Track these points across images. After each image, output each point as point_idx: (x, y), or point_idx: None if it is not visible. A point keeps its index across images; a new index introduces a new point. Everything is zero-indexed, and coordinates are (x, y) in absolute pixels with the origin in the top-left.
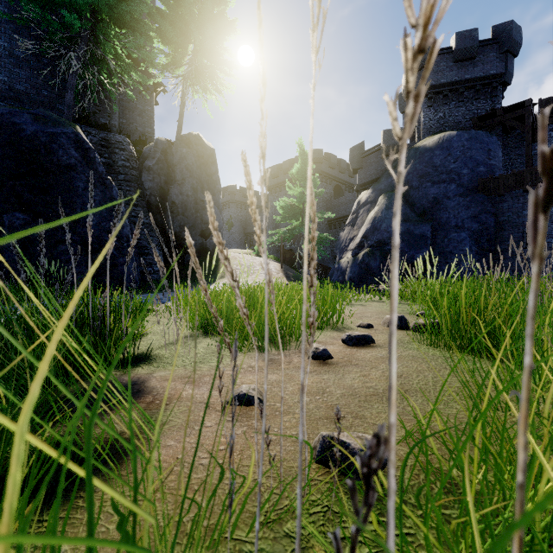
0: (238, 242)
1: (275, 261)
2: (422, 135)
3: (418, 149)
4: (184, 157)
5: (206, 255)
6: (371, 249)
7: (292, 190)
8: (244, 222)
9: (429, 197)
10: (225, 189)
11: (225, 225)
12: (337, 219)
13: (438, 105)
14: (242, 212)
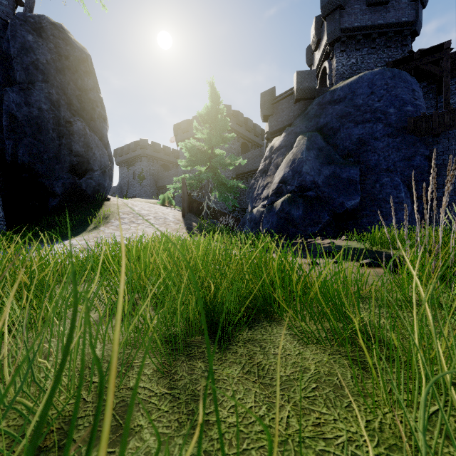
0: (150, 195)
1: (178, 210)
2: (335, 81)
3: (335, 90)
4: (30, 48)
5: (82, 199)
6: (291, 195)
7: (199, 133)
8: (156, 176)
9: (353, 138)
10: (137, 143)
11: (137, 178)
12: (244, 173)
13: (351, 51)
14: (154, 166)
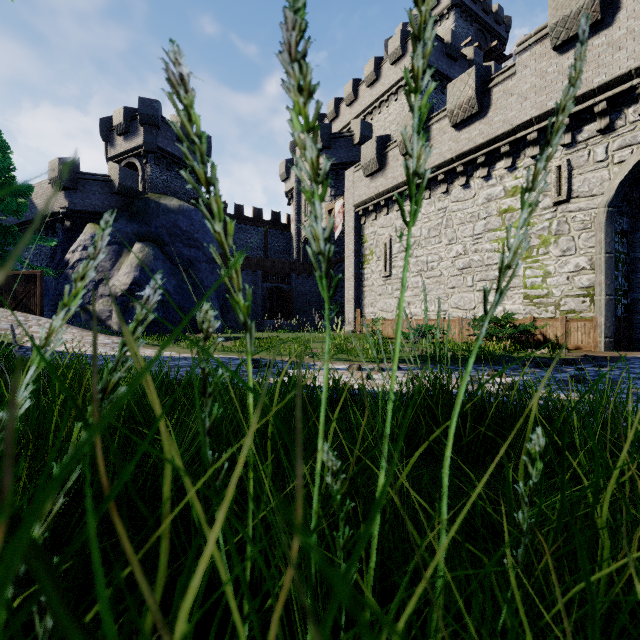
0: None
1: None
2: (151, 188)
3: (160, 205)
4: None
5: None
6: None
7: None
8: None
9: (184, 257)
10: None
11: None
12: None
13: (163, 168)
14: None
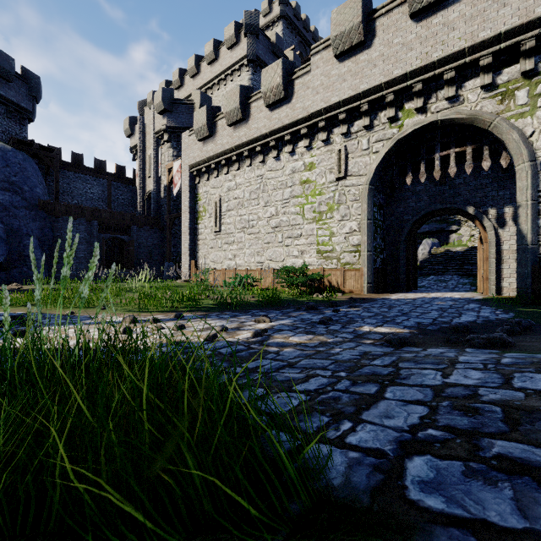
0: None
1: None
2: None
3: None
4: None
5: None
6: None
7: None
8: None
9: None
10: None
11: None
12: None
13: None
14: None
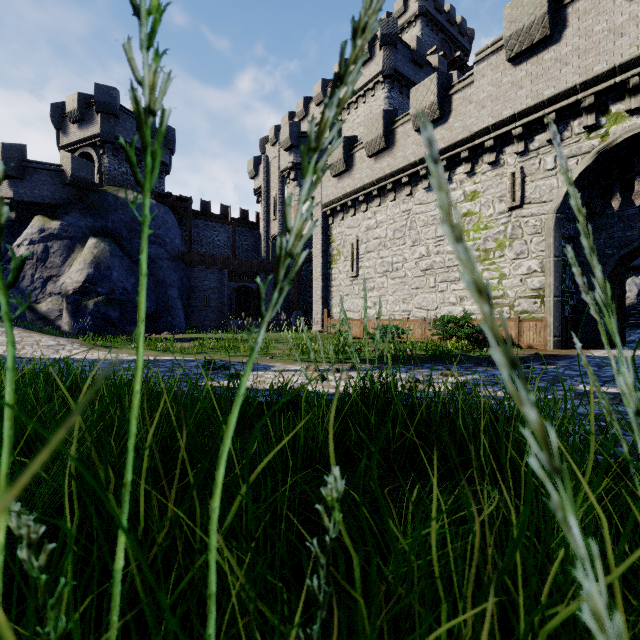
0: None
1: None
2: (108, 180)
3: (118, 198)
4: None
5: None
6: (106, 297)
7: None
8: None
9: None
10: None
11: None
12: None
13: (122, 159)
14: None
